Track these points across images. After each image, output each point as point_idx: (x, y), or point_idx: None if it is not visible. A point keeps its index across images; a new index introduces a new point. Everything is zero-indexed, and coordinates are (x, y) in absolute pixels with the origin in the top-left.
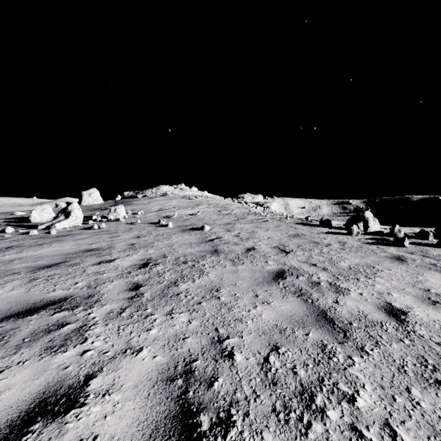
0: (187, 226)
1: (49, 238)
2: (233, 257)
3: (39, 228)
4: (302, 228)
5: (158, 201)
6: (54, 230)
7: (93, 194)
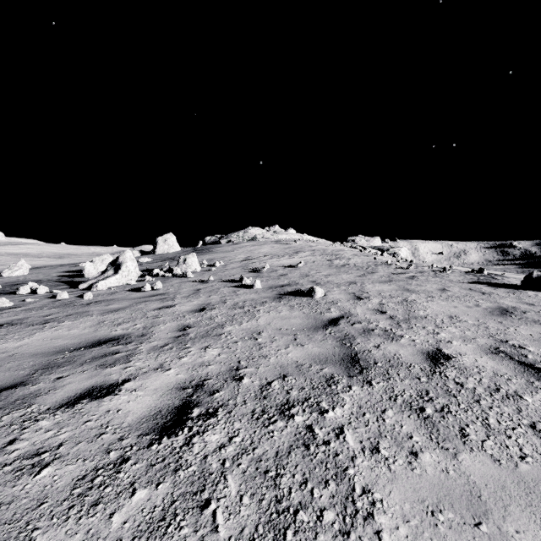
0: (284, 287)
1: (73, 307)
2: (413, 392)
3: (80, 287)
4: (496, 293)
5: (245, 247)
6: (89, 292)
7: (168, 240)
